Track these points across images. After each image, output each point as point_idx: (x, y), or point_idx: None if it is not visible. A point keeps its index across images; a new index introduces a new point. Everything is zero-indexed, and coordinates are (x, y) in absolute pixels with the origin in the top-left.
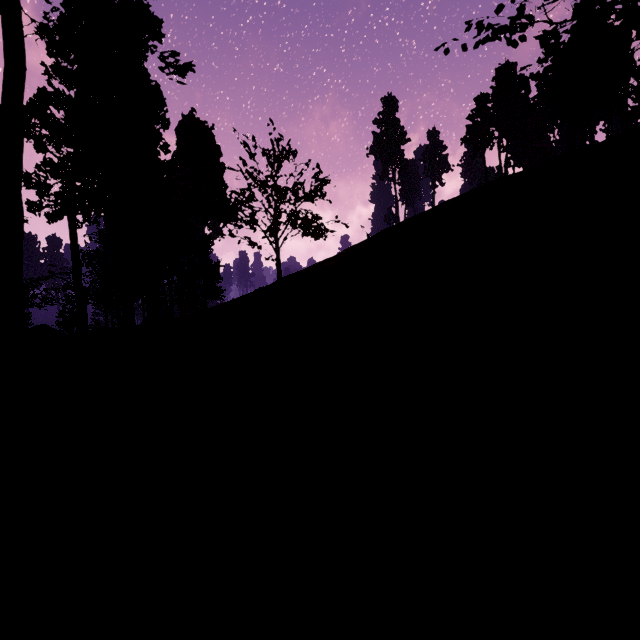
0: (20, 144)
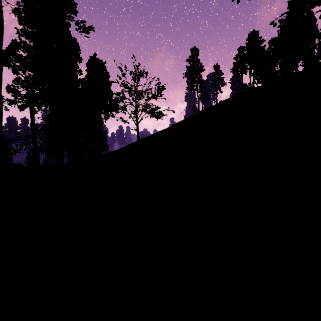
0: (0, 68)
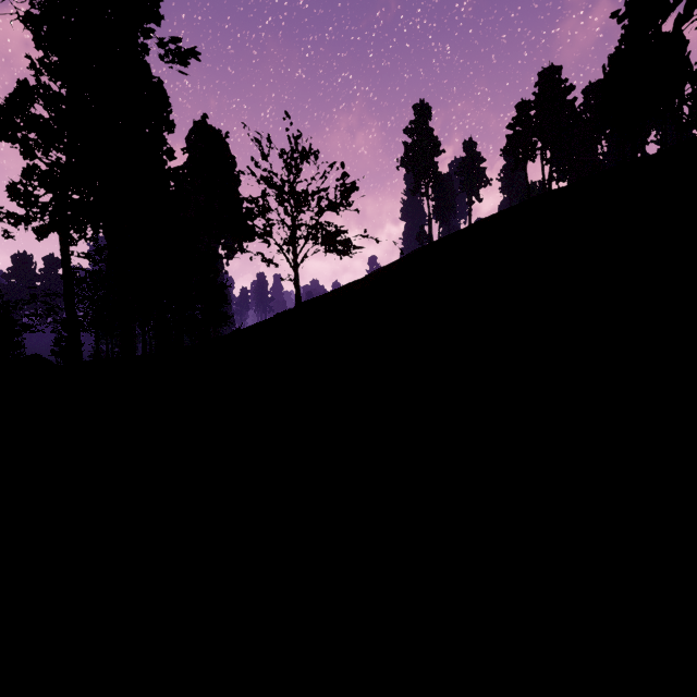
0: None
